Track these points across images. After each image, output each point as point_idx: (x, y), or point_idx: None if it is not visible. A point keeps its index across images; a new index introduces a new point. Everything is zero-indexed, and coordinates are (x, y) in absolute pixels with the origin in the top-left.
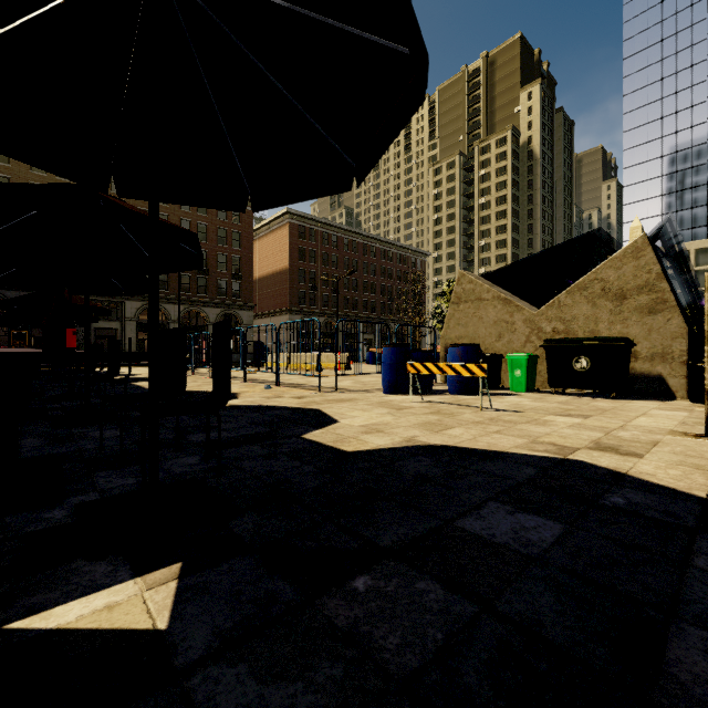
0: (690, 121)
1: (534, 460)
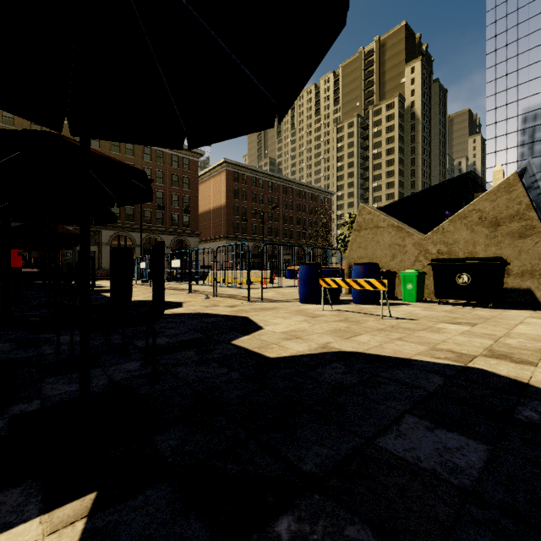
0: (540, 87)
1: (439, 368)
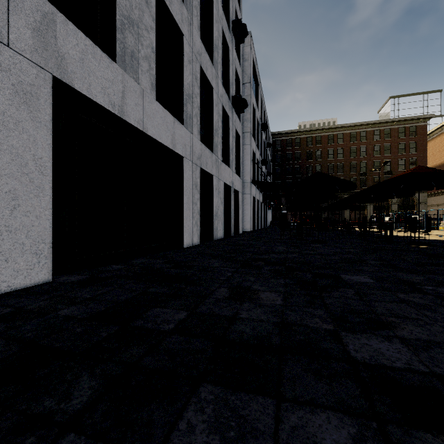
0: None
1: None
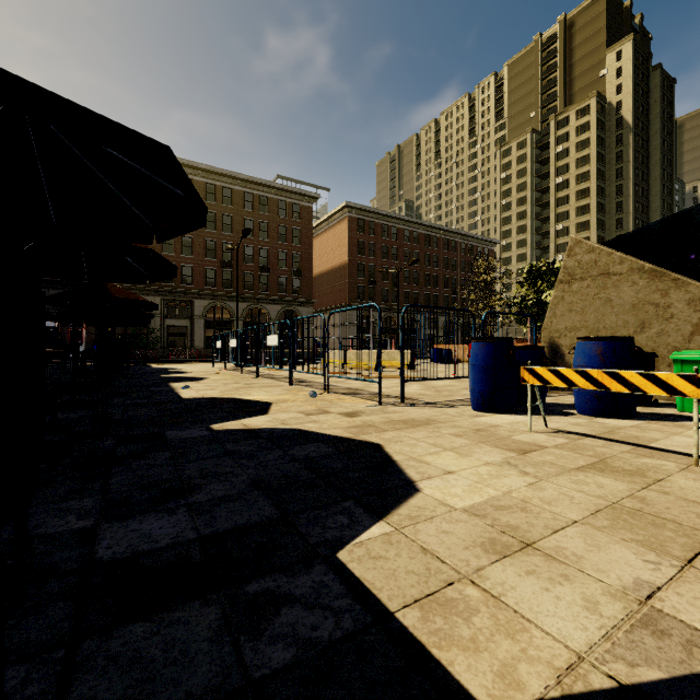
0: None
1: None
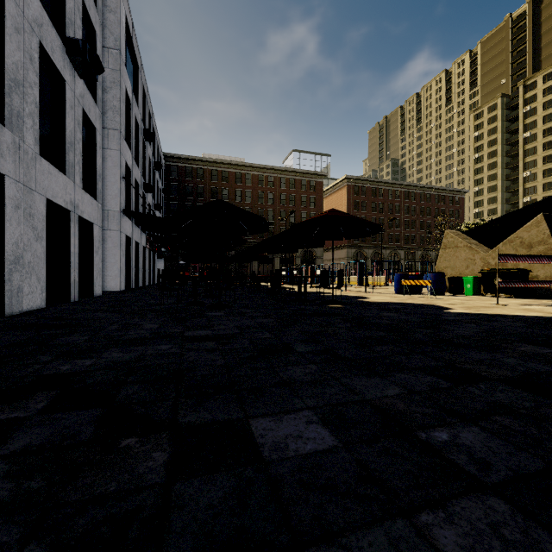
0: None
1: (420, 304)
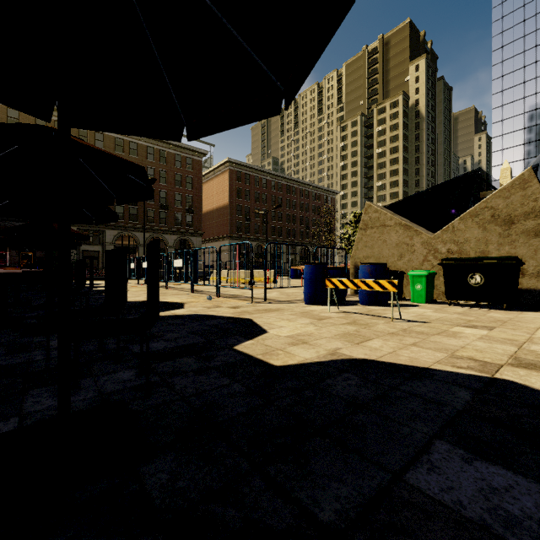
0: None
1: (463, 380)
